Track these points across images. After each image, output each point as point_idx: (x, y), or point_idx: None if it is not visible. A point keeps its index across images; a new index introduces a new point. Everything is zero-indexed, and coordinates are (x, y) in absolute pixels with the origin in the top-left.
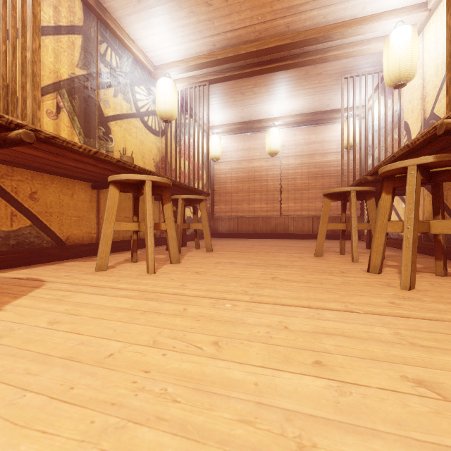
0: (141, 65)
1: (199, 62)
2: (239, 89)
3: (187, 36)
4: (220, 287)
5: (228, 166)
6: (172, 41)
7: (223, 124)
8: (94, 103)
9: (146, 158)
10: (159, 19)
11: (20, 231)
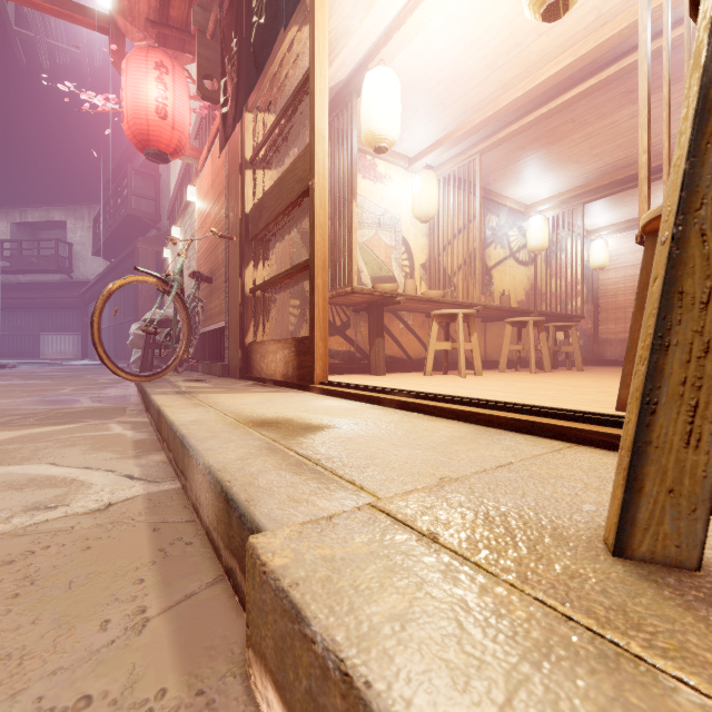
0: (514, 211)
1: (571, 195)
2: (626, 193)
3: (558, 181)
4: (575, 377)
5: (620, 274)
6: (543, 188)
7: (609, 224)
8: (483, 262)
9: (518, 289)
10: (532, 181)
11: (451, 351)
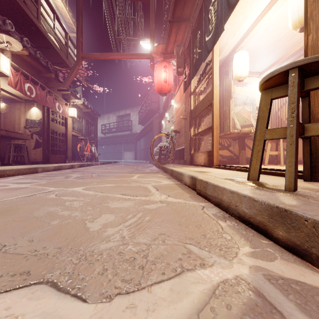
0: None
1: None
2: None
3: None
4: None
5: None
6: None
7: None
8: None
9: None
10: None
11: (284, 155)
